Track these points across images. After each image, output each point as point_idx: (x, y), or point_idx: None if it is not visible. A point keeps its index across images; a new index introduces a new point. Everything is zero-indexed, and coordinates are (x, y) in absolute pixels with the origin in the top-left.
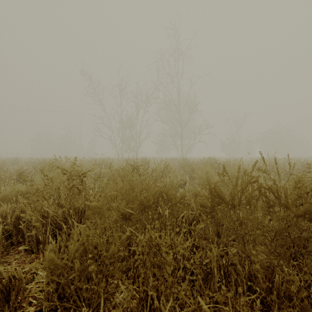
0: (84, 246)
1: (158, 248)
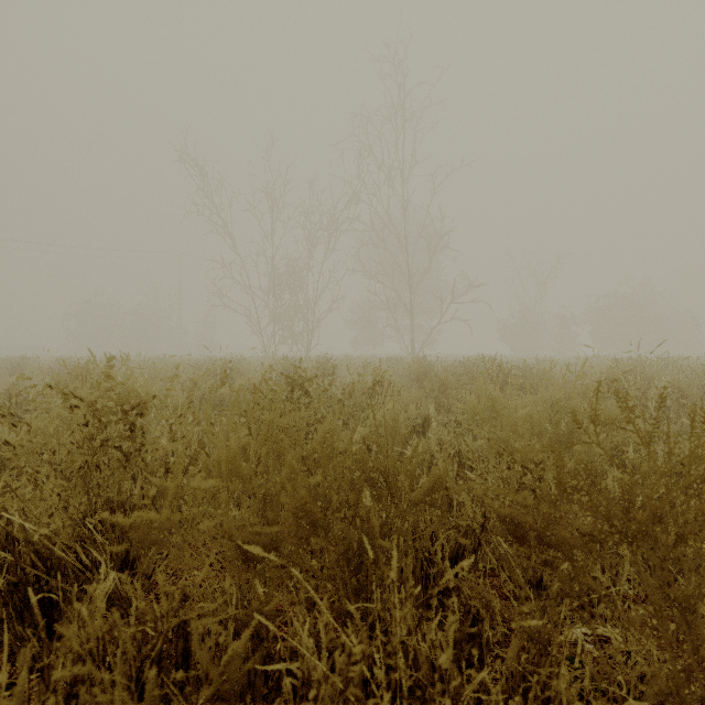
0: None
1: None
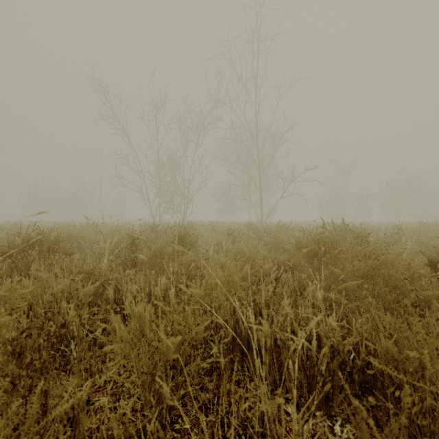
0: None
1: None
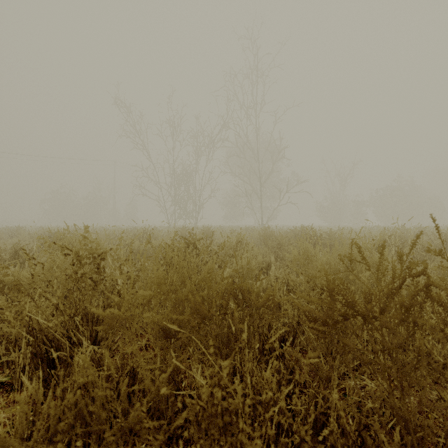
0: (77, 409)
1: (229, 419)
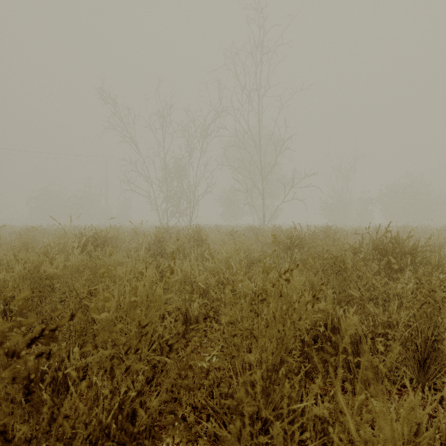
0: None
1: None
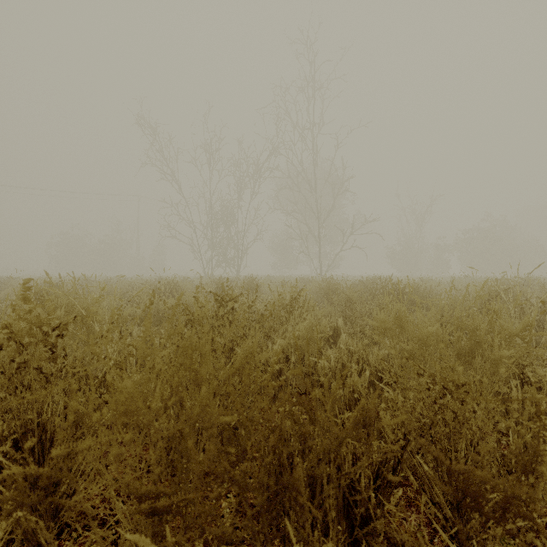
0: None
1: None
